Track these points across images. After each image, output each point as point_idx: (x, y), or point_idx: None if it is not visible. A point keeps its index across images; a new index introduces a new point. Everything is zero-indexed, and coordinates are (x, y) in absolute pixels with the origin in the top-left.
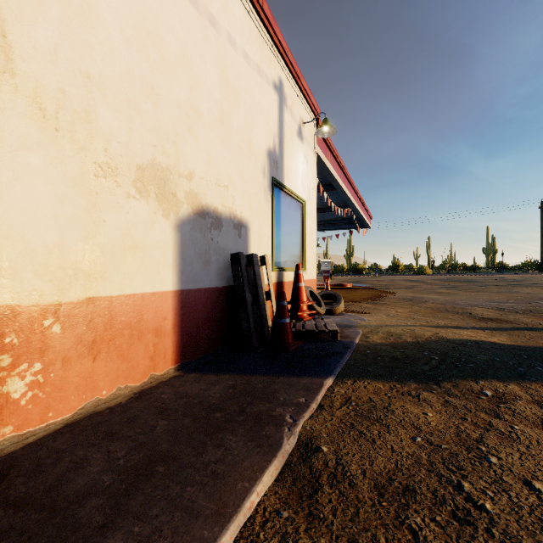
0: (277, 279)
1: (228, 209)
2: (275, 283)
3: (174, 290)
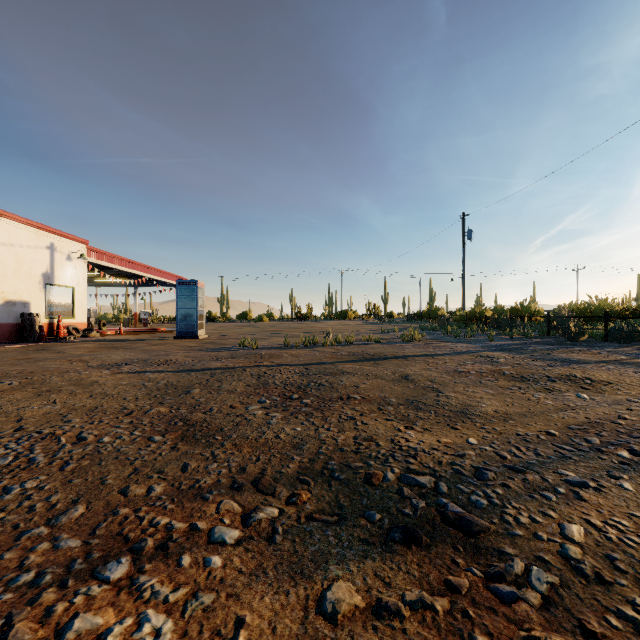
0: (50, 322)
1: (20, 299)
2: (48, 323)
3: None
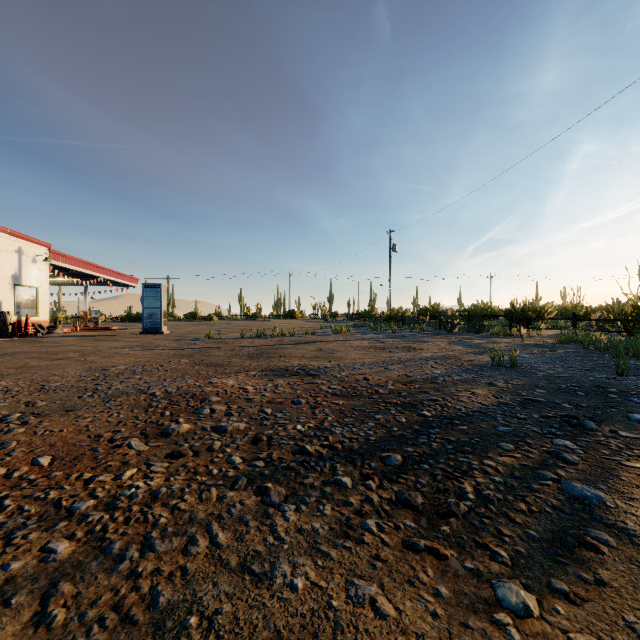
0: (18, 319)
1: None
2: (16, 321)
3: None
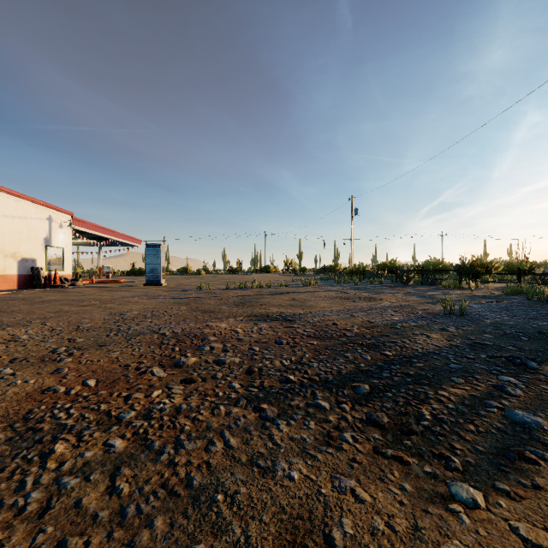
0: (49, 273)
1: (30, 257)
2: (48, 275)
3: (17, 274)
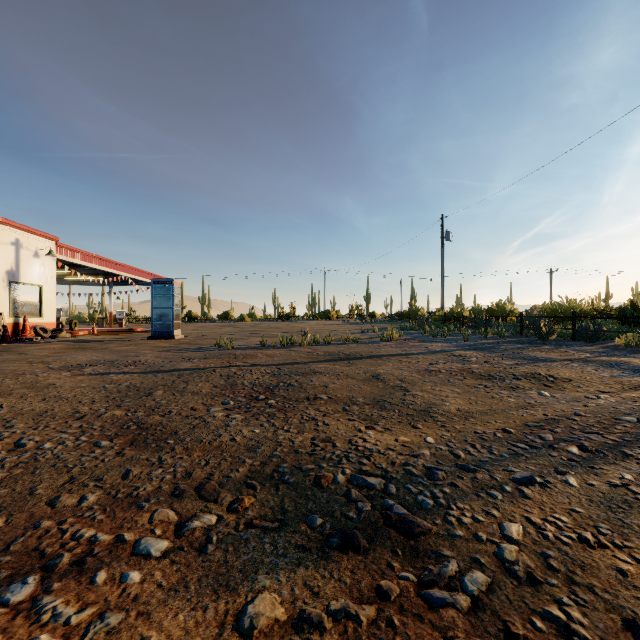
0: (15, 321)
1: None
2: (13, 323)
3: None
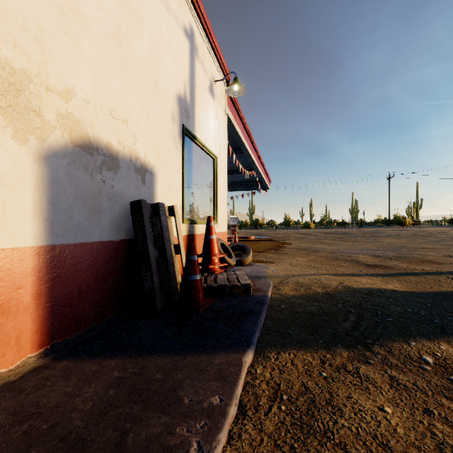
0: (188, 232)
1: (128, 149)
2: (186, 236)
3: (37, 246)
